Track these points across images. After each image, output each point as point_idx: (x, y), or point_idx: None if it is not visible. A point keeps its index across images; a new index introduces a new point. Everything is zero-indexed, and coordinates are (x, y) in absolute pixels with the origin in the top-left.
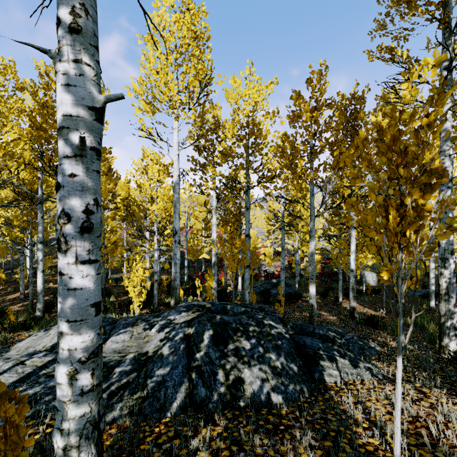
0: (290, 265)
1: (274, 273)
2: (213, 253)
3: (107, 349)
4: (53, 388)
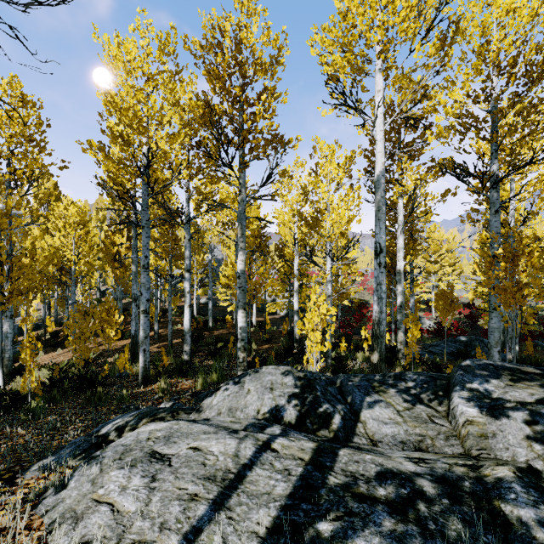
0: (467, 319)
1: (447, 329)
2: (399, 290)
3: (379, 435)
4: (406, 543)
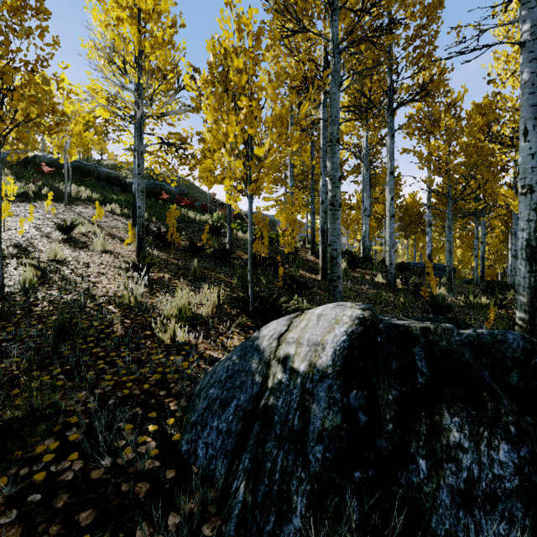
0: None
1: None
2: None
3: None
4: None
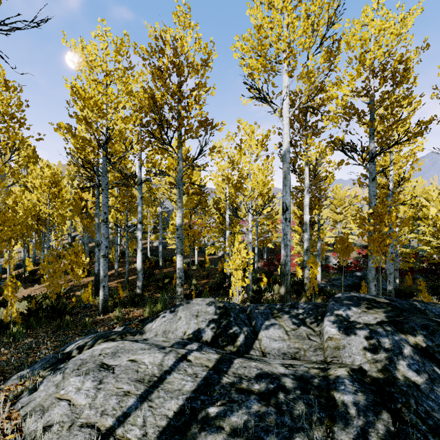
0: (364, 258)
1: (348, 266)
2: (306, 237)
3: (269, 349)
4: (264, 419)
